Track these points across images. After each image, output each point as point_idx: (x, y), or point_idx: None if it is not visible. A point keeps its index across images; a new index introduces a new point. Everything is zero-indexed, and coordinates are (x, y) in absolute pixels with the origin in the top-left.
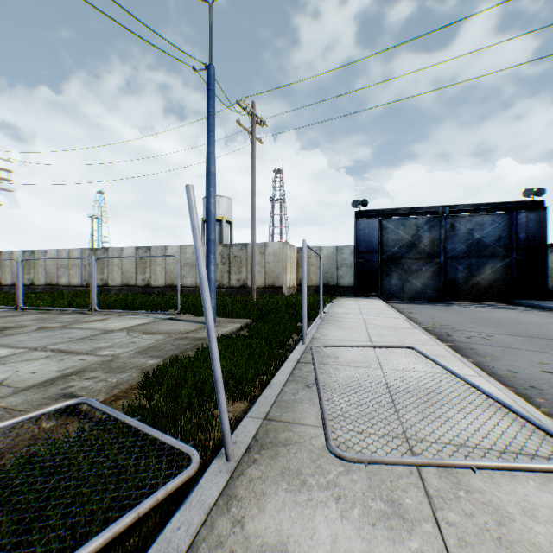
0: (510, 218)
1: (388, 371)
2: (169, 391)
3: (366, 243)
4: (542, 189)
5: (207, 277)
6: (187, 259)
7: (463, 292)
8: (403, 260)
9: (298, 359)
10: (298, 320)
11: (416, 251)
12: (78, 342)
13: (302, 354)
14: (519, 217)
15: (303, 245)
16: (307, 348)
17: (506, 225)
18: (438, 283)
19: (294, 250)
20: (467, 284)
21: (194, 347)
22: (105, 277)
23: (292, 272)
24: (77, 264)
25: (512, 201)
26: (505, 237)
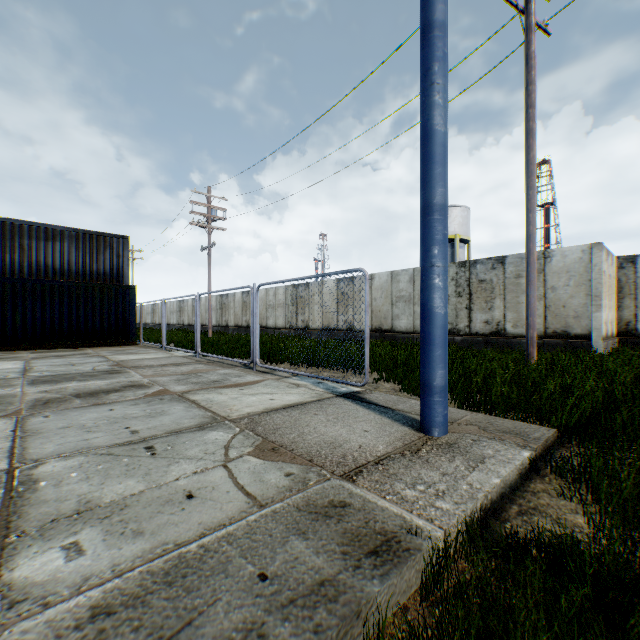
0: None
1: None
2: None
3: None
4: None
5: (423, 308)
6: (400, 291)
7: None
8: None
9: None
10: None
11: None
12: (110, 456)
13: None
14: None
15: None
16: None
17: None
18: None
19: (611, 261)
20: None
21: (340, 632)
22: (306, 318)
23: (608, 306)
24: (281, 304)
25: None
26: None
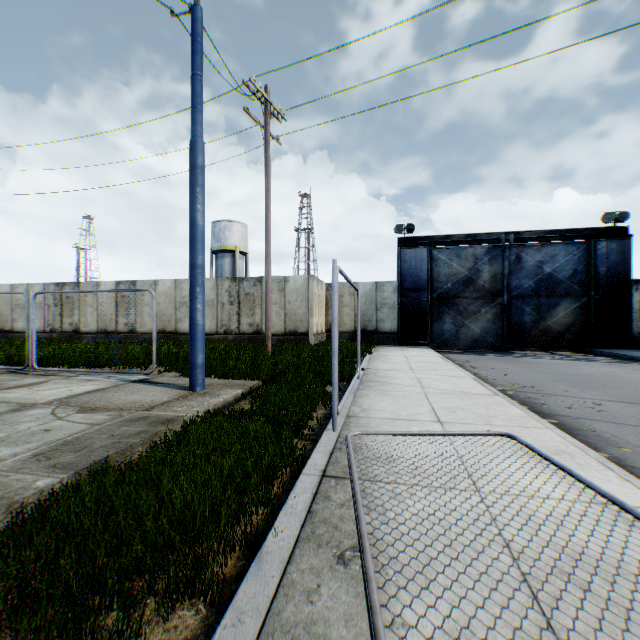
0: (587, 248)
1: (493, 500)
2: (19, 588)
3: (413, 278)
4: (625, 213)
5: (191, 321)
6: (183, 297)
7: (531, 339)
8: (457, 299)
9: (324, 466)
10: (327, 382)
11: (474, 289)
12: None
13: (332, 454)
14: (599, 247)
15: (333, 268)
16: (339, 439)
17: (583, 257)
18: (501, 328)
19: (322, 286)
20: (536, 329)
21: (151, 439)
22: (76, 321)
23: (320, 314)
24: (38, 304)
25: (590, 228)
26: (582, 271)
